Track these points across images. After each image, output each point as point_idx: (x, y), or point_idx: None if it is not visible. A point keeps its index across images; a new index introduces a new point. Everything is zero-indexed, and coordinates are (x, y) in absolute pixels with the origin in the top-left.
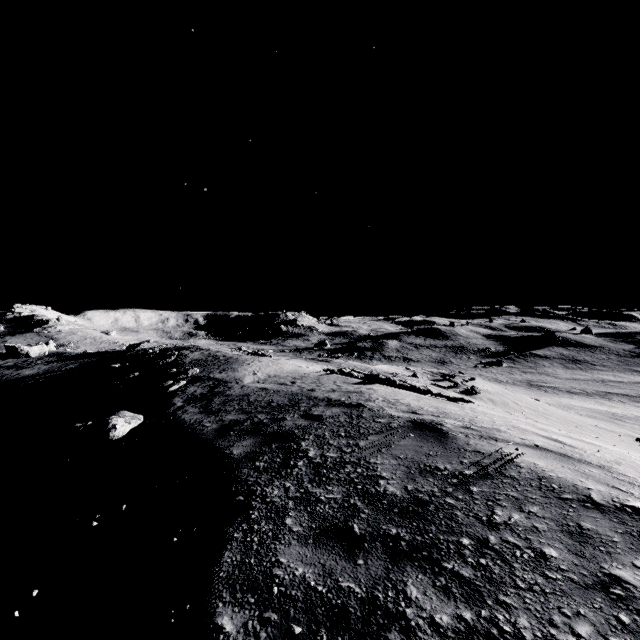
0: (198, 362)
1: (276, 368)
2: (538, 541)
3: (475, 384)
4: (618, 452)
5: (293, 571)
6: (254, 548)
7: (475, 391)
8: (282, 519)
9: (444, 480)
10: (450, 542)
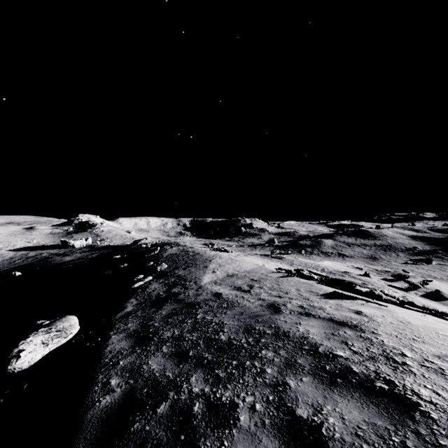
0: (172, 257)
1: (234, 266)
2: None
3: (435, 287)
4: None
5: None
6: None
7: (442, 296)
8: None
9: None
10: None
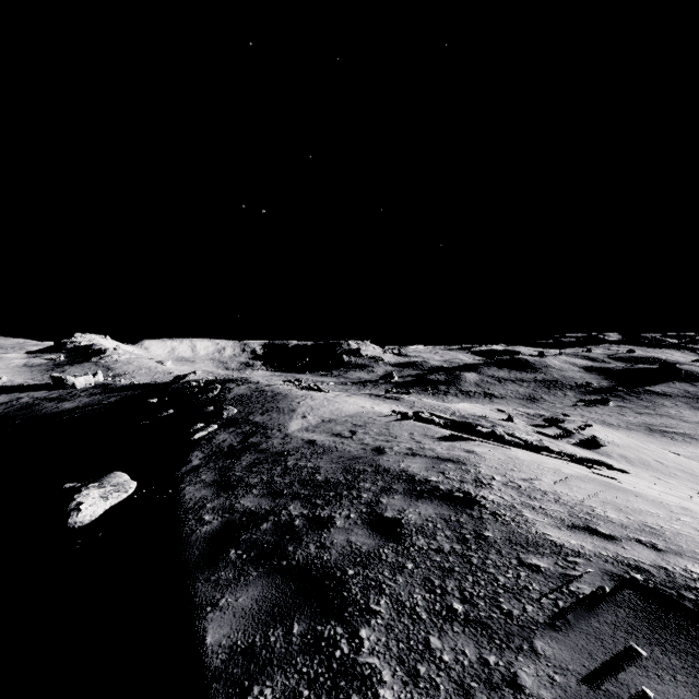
0: (241, 398)
1: (332, 409)
2: None
3: (594, 433)
4: None
5: None
6: None
7: (598, 443)
8: None
9: None
10: None
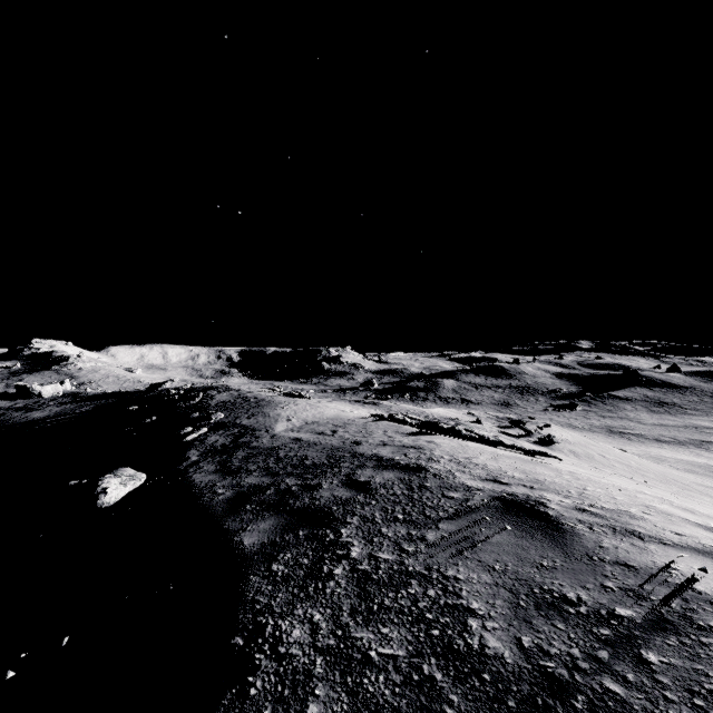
0: (225, 405)
1: (315, 413)
2: None
3: (551, 432)
4: None
5: None
6: None
7: (552, 441)
8: (301, 705)
9: (585, 629)
10: None
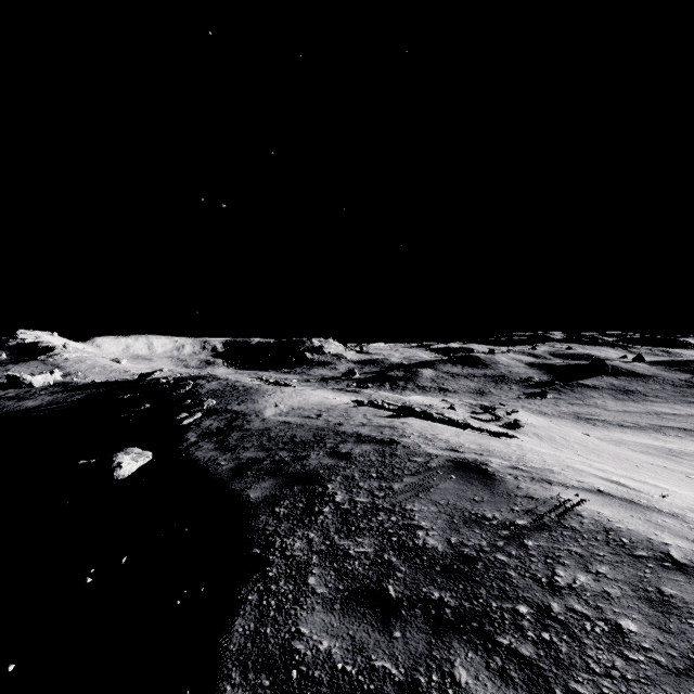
0: (215, 393)
1: (300, 399)
2: (611, 610)
3: (518, 417)
4: (688, 496)
5: (316, 645)
6: (271, 614)
7: (519, 425)
8: (304, 578)
9: (493, 531)
10: (504, 610)
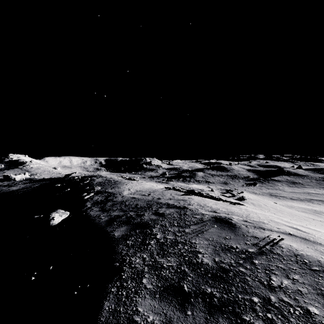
0: (100, 183)
1: (140, 186)
2: (303, 301)
3: (243, 195)
4: None
5: (146, 318)
6: (123, 300)
7: (244, 198)
8: (140, 279)
9: (237, 255)
10: (245, 300)
